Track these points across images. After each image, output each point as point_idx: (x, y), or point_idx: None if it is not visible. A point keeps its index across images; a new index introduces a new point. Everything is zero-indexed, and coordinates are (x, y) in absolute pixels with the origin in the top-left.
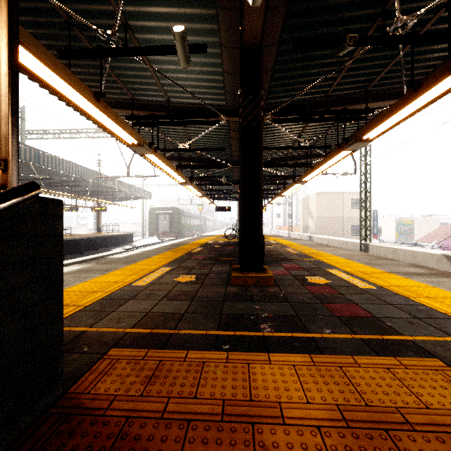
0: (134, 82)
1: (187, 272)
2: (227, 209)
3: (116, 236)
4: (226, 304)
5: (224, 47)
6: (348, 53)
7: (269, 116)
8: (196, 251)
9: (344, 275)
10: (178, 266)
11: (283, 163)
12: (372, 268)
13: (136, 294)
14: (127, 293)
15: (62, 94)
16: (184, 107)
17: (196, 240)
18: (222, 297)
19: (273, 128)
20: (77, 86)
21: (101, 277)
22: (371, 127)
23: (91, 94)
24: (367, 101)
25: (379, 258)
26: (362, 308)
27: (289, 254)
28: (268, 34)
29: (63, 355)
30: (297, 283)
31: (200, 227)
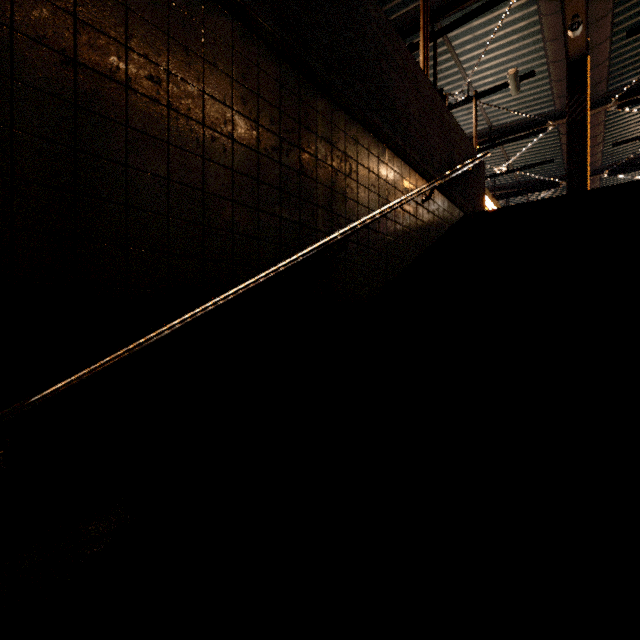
0: (460, 121)
1: None
2: None
3: None
4: None
5: (551, 64)
6: None
7: (612, 103)
8: None
9: None
10: None
11: None
12: None
13: None
14: None
15: None
16: (506, 127)
17: None
18: None
19: (627, 115)
20: None
21: None
22: None
23: None
24: None
25: None
26: None
27: None
28: (595, 37)
29: None
30: None
31: None
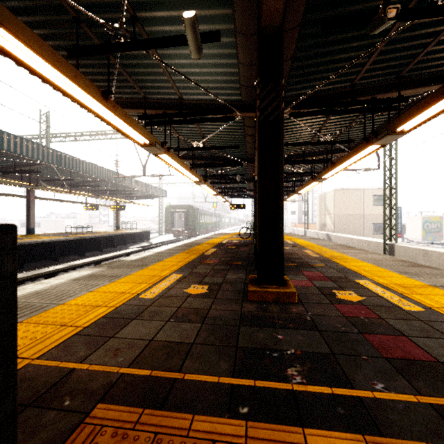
0: (146, 80)
1: (199, 280)
2: (241, 207)
3: (134, 233)
4: (242, 330)
5: (239, 34)
6: (381, 33)
7: (288, 110)
8: (210, 253)
9: (379, 289)
10: (190, 272)
11: (301, 159)
12: (410, 280)
13: (141, 312)
14: (131, 309)
15: (68, 93)
16: (197, 104)
17: (211, 239)
18: (237, 318)
19: (291, 123)
20: (83, 84)
21: (109, 286)
22: (409, 117)
23: (98, 92)
24: (400, 88)
25: (414, 264)
26: (416, 344)
27: (309, 257)
28: (289, 15)
29: (16, 441)
30: (325, 300)
31: (214, 224)
